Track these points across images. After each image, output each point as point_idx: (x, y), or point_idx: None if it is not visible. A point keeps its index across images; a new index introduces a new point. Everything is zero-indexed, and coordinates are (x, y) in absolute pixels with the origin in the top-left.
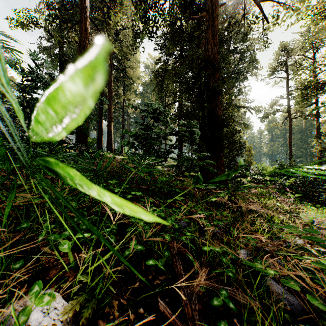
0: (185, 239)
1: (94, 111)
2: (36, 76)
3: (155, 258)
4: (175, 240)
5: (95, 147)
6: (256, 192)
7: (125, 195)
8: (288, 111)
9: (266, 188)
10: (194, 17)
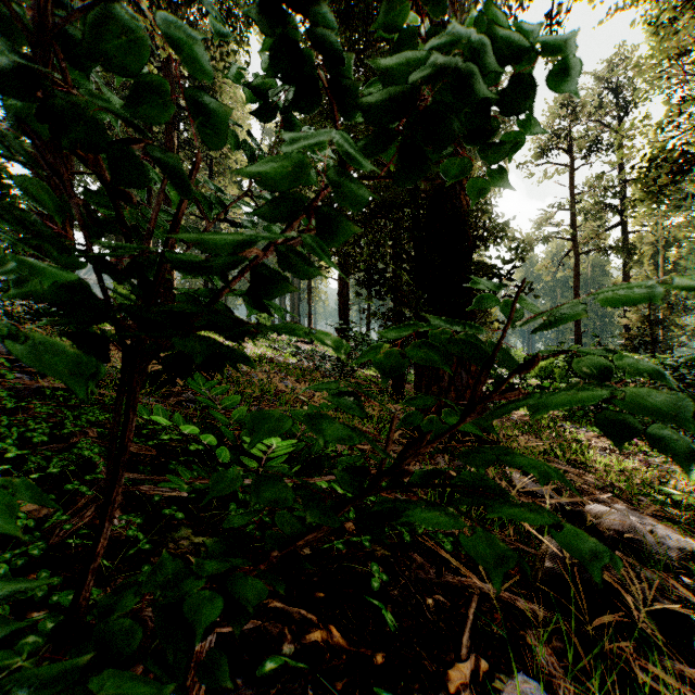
0: None
1: None
2: None
3: None
4: None
5: None
6: (523, 417)
7: None
8: (572, 237)
9: None
10: None
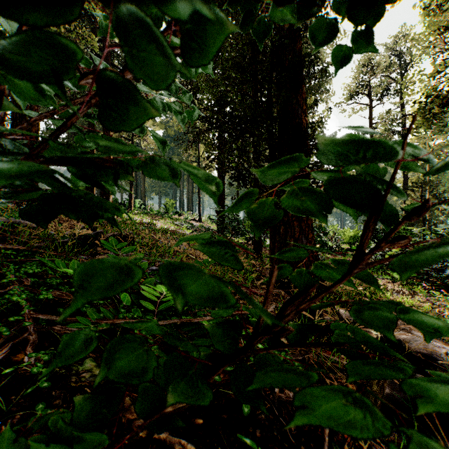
0: None
1: None
2: None
3: None
4: None
5: None
6: None
7: None
8: None
9: None
10: None
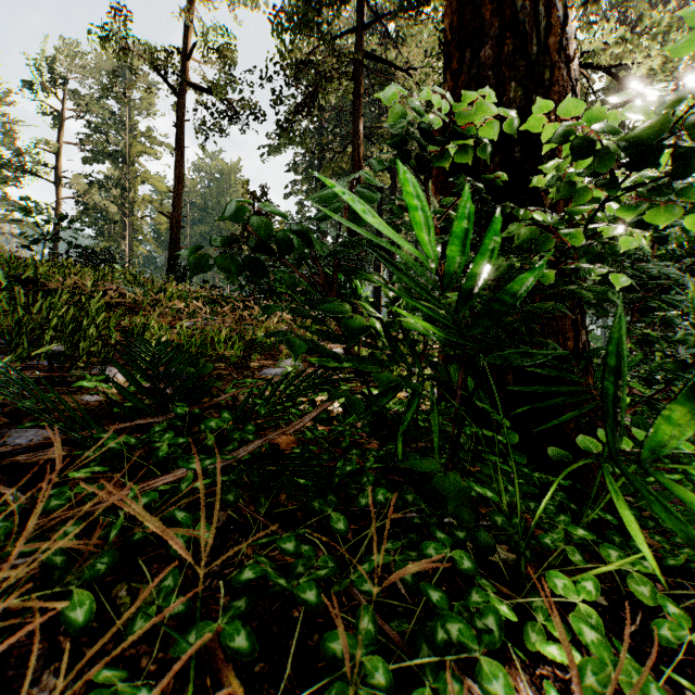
0: None
1: None
2: None
3: None
4: None
5: None
6: None
7: None
8: None
9: None
10: None
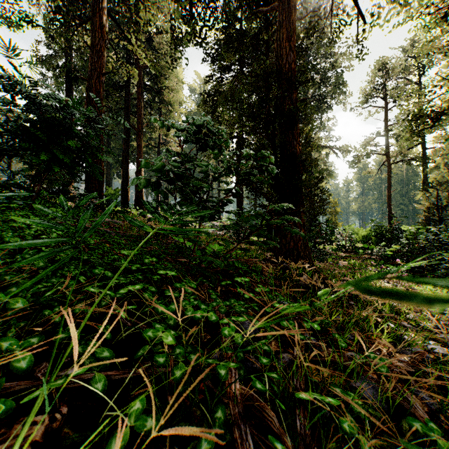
0: (261, 386)
1: (118, 150)
2: (11, 83)
3: (195, 421)
4: (237, 370)
5: (119, 202)
6: (346, 264)
7: (149, 276)
8: (386, 153)
9: (358, 259)
10: (261, 10)
